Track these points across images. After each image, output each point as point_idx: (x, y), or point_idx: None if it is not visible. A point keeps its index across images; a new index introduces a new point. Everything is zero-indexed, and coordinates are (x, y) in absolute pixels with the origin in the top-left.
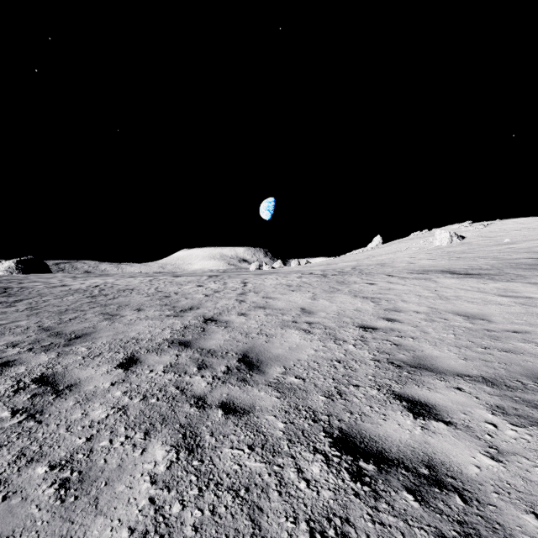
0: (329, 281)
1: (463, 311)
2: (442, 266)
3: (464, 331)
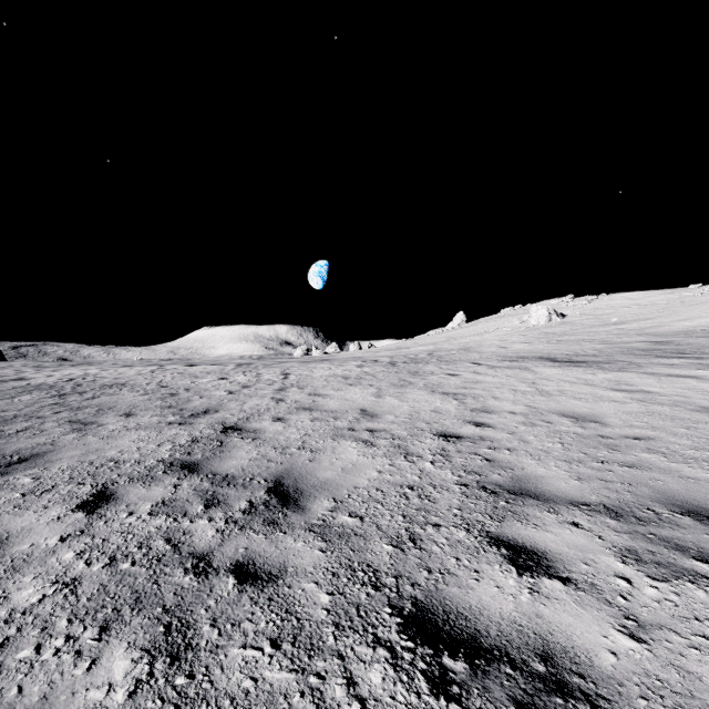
0: (399, 371)
1: (570, 411)
2: (540, 351)
3: (574, 439)
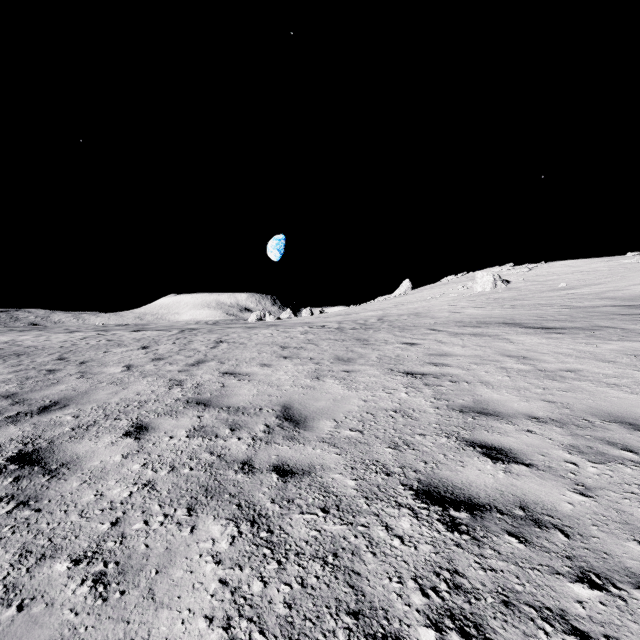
0: (347, 338)
1: (633, 415)
2: (500, 316)
3: None
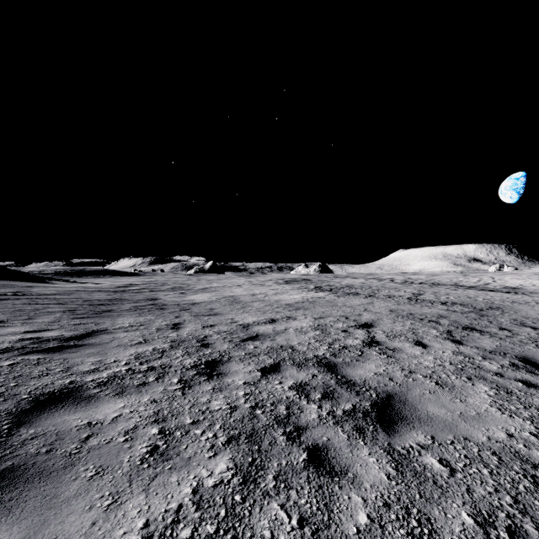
0: None
1: None
2: None
3: None
